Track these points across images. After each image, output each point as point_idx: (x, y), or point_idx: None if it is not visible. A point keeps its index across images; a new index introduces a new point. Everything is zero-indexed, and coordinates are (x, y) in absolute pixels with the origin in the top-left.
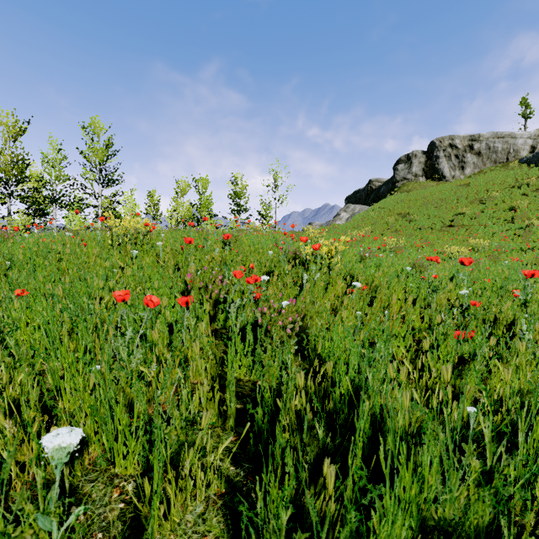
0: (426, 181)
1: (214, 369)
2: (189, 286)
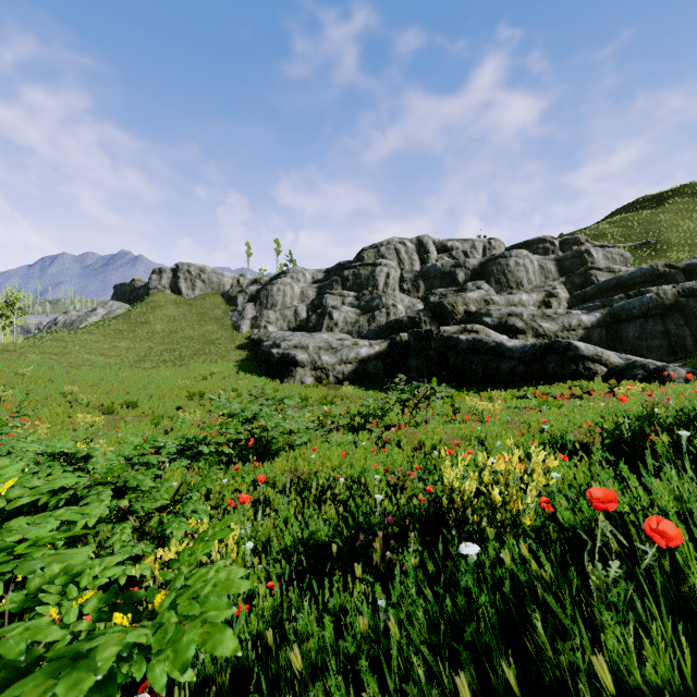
0: (171, 293)
1: None
2: None
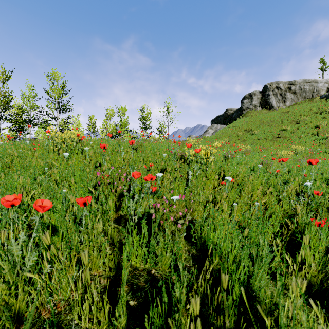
0: (261, 110)
1: (112, 261)
2: (99, 182)
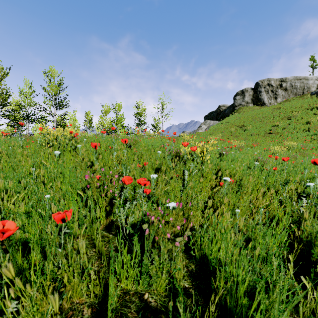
0: (253, 106)
1: (97, 286)
2: (88, 185)
